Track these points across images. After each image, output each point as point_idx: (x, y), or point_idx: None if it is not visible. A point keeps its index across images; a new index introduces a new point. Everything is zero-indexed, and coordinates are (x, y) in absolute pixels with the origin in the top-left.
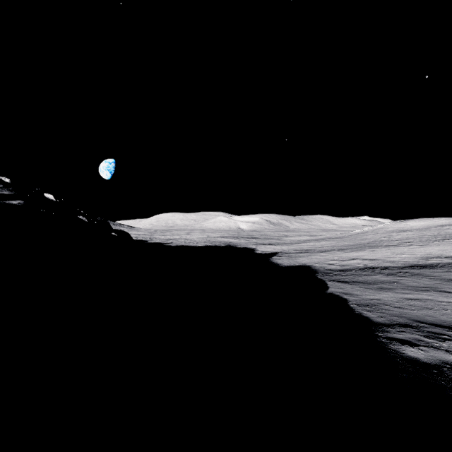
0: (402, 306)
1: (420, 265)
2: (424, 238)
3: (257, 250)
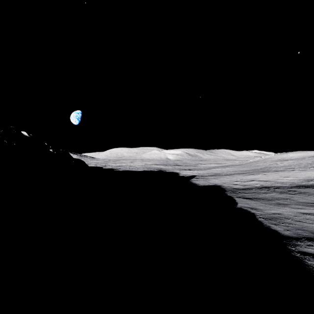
0: (301, 219)
1: (304, 186)
2: (302, 165)
3: (180, 174)
